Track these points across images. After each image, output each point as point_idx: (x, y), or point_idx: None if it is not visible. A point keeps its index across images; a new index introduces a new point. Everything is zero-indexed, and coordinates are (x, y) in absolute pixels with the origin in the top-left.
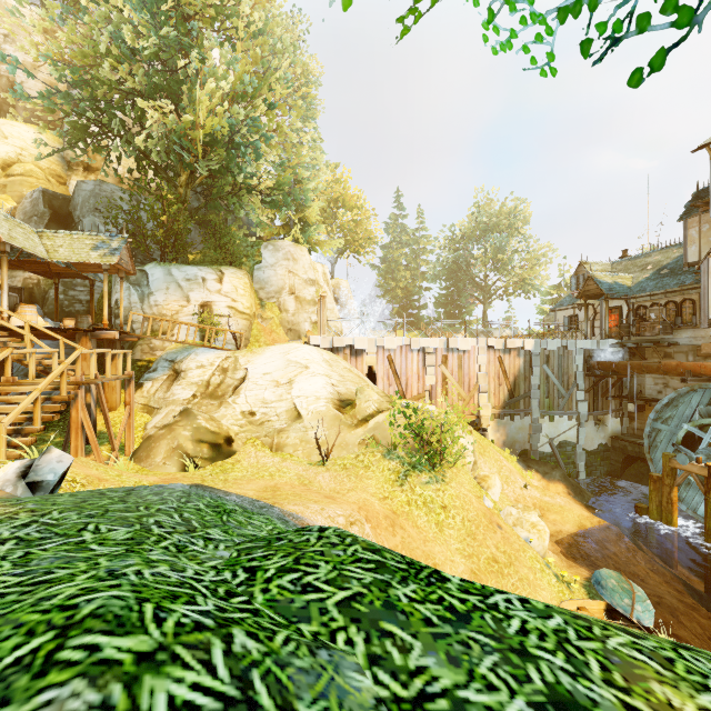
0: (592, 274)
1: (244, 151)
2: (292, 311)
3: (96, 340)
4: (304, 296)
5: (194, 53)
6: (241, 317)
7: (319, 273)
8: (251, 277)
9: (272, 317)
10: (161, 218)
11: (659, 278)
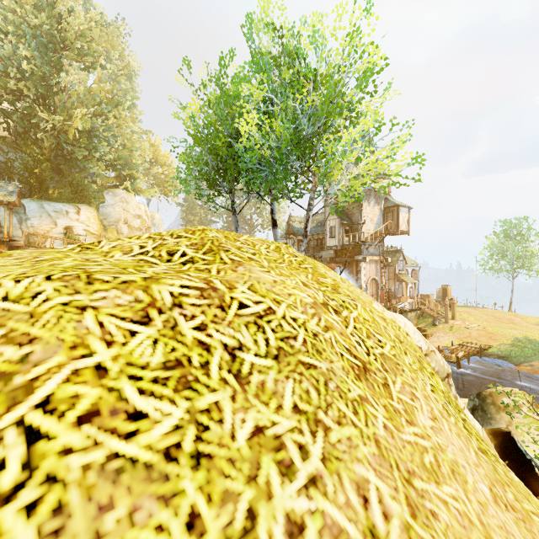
0: (291, 223)
1: (100, 141)
2: (126, 234)
3: (8, 247)
4: (134, 225)
5: (63, 74)
6: (93, 236)
7: (142, 211)
8: (98, 211)
9: (113, 237)
10: (35, 170)
11: (317, 227)
